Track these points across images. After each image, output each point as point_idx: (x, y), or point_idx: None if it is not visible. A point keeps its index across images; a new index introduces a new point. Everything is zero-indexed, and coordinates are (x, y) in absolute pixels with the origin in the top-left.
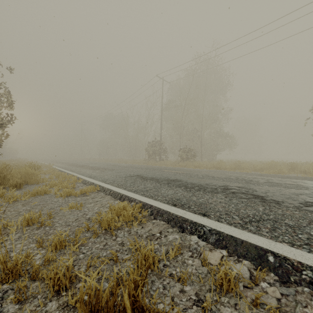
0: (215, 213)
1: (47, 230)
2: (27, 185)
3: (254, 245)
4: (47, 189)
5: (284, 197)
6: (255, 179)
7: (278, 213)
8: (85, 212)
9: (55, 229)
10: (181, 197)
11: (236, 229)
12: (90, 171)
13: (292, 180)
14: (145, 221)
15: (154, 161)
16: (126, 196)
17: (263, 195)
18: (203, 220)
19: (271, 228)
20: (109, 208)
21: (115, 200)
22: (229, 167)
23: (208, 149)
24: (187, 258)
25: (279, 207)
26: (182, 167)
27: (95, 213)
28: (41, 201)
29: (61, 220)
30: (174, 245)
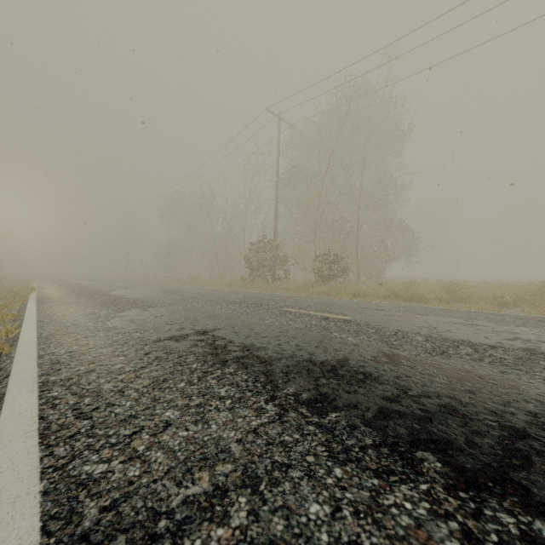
0: None
1: None
2: None
3: None
4: None
5: None
6: None
7: None
8: None
9: None
10: None
11: None
12: (86, 311)
13: None
14: None
15: (262, 281)
16: None
17: None
18: None
19: None
20: None
21: None
22: (435, 298)
23: (370, 257)
24: None
25: None
26: (322, 294)
27: None
28: None
29: None
30: None
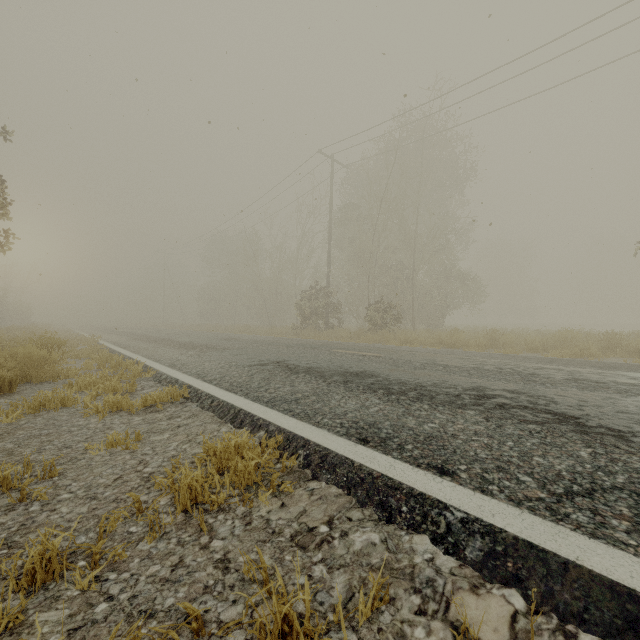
0: (470, 467)
1: (32, 514)
2: (29, 384)
3: (604, 581)
4: (68, 396)
5: (630, 419)
6: (542, 372)
7: (634, 469)
8: (144, 457)
9: (55, 509)
10: (378, 419)
11: (537, 519)
12: (176, 352)
13: (626, 374)
14: (290, 488)
15: (315, 329)
16: (247, 415)
17: (577, 415)
18: (441, 488)
19: (633, 517)
20: (202, 448)
21: (221, 424)
22: (474, 344)
23: (427, 305)
24: (409, 619)
25: (628, 448)
26: (374, 342)
27: (167, 460)
28: (46, 427)
29: (79, 482)
30: (369, 566)
